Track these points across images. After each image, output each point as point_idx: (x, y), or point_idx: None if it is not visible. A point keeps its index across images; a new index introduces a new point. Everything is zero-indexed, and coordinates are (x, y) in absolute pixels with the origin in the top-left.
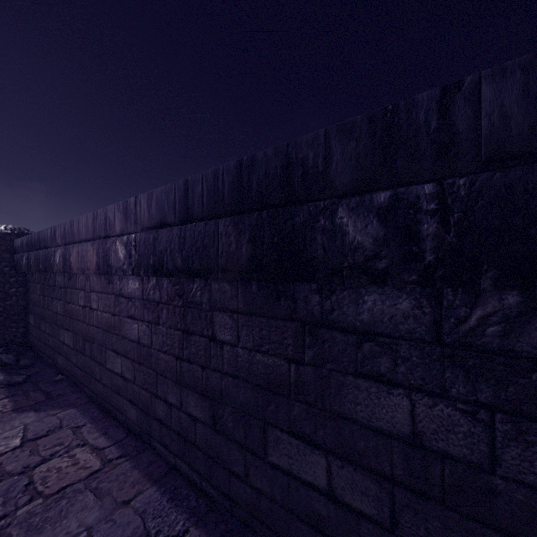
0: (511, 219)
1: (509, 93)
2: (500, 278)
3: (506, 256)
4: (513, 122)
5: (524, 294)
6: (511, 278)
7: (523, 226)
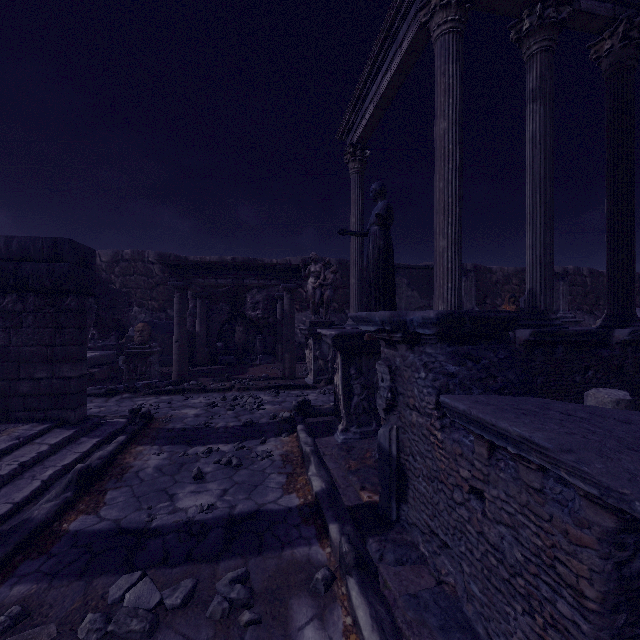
0: (2, 274)
1: (2, 243)
2: (0, 289)
3: (1, 283)
4: (3, 251)
5: (18, 295)
6: (2, 289)
7: (5, 276)
